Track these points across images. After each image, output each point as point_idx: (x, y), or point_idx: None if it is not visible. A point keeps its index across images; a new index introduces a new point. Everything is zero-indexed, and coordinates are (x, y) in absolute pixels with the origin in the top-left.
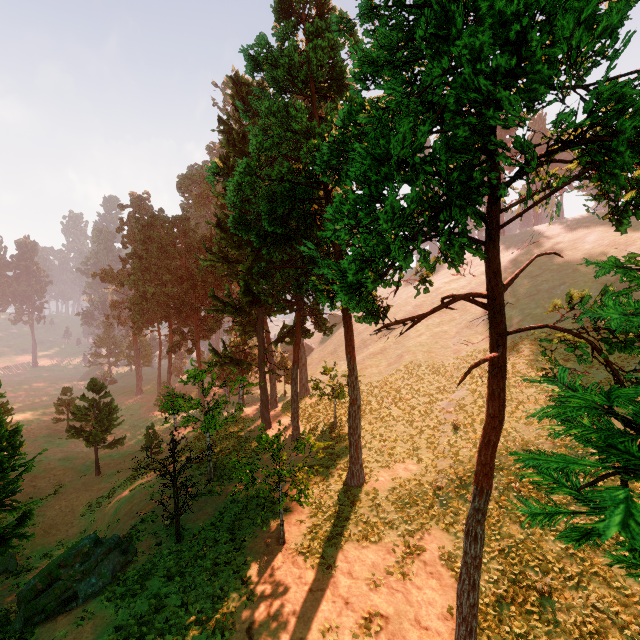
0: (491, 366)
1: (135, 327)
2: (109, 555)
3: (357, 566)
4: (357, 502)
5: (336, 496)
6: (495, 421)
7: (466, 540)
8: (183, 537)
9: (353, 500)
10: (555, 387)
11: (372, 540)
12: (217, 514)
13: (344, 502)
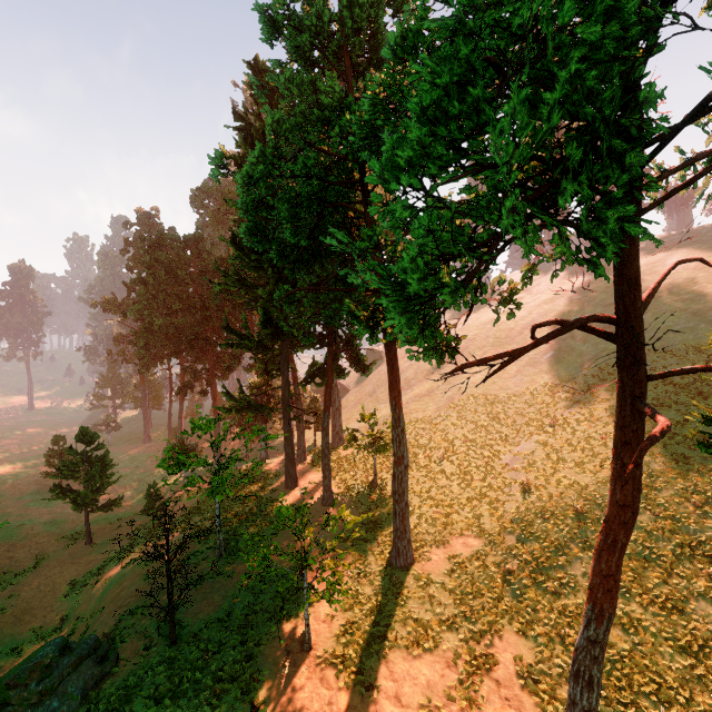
0: (621, 428)
1: (141, 364)
2: (79, 666)
3: (407, 686)
4: (404, 590)
5: (377, 581)
6: (626, 512)
7: (574, 684)
8: (180, 638)
9: (399, 587)
10: None
11: (426, 647)
12: (225, 605)
13: (388, 590)
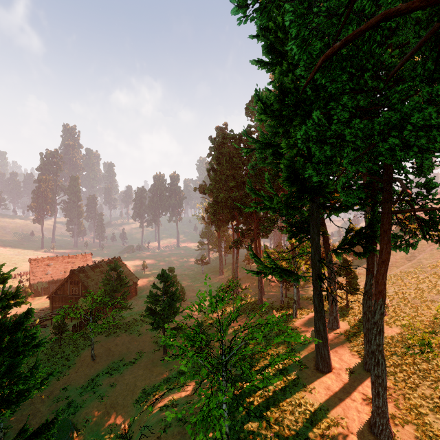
0: None
1: (216, 225)
2: None
3: None
4: None
5: None
6: None
7: None
8: None
9: None
10: None
11: None
12: None
13: None
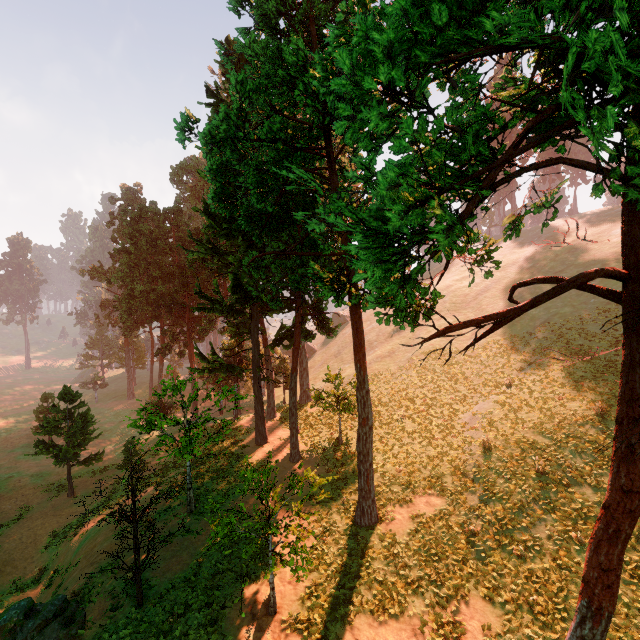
0: (627, 402)
1: (125, 327)
2: (44, 629)
3: None
4: (369, 551)
5: (342, 540)
6: (633, 500)
7: None
8: (147, 598)
9: (364, 548)
10: (605, 401)
11: (391, 613)
12: (193, 563)
13: (353, 550)
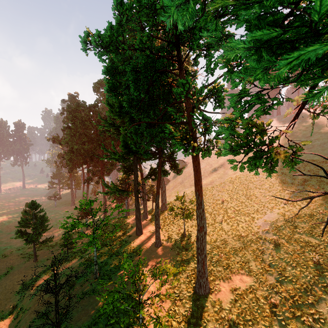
0: None
1: (69, 168)
2: None
3: None
4: (205, 314)
5: (187, 304)
6: None
7: None
8: None
9: (202, 311)
10: None
11: None
12: (94, 316)
13: (194, 312)
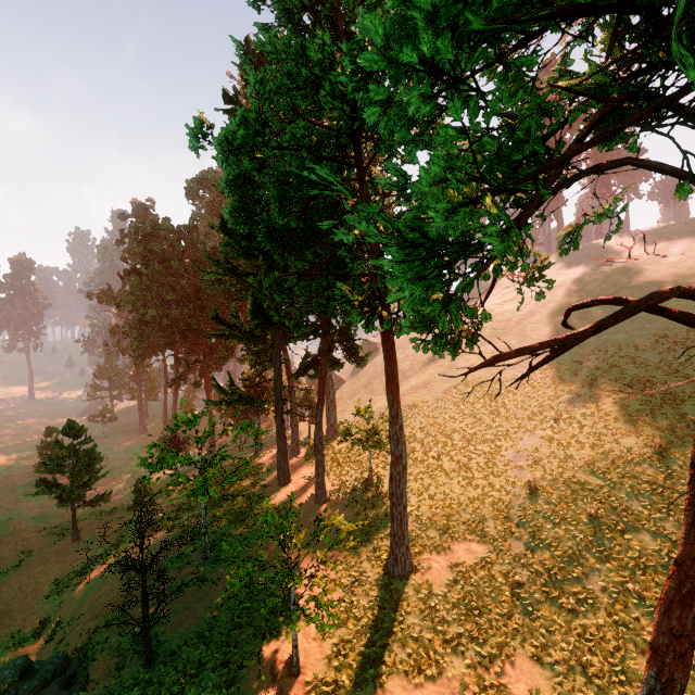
0: None
1: (136, 356)
2: (42, 691)
3: None
4: (403, 604)
5: (373, 592)
6: None
7: None
8: (156, 656)
9: (397, 600)
10: (664, 437)
11: (428, 674)
12: (208, 617)
13: (385, 603)
